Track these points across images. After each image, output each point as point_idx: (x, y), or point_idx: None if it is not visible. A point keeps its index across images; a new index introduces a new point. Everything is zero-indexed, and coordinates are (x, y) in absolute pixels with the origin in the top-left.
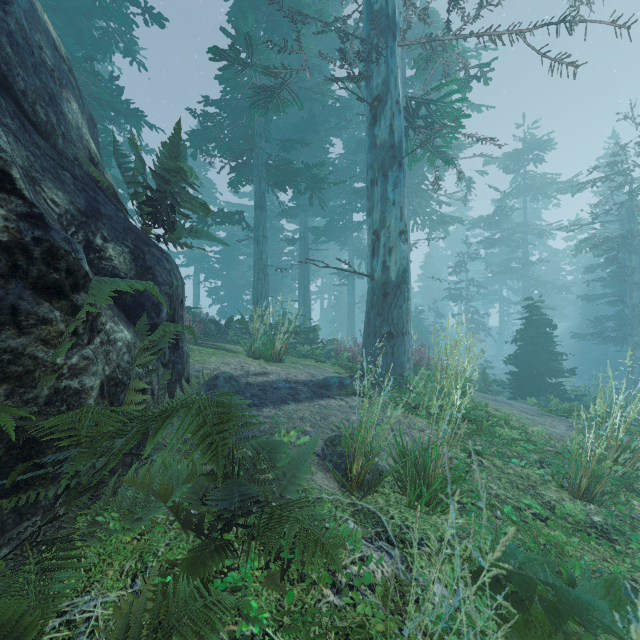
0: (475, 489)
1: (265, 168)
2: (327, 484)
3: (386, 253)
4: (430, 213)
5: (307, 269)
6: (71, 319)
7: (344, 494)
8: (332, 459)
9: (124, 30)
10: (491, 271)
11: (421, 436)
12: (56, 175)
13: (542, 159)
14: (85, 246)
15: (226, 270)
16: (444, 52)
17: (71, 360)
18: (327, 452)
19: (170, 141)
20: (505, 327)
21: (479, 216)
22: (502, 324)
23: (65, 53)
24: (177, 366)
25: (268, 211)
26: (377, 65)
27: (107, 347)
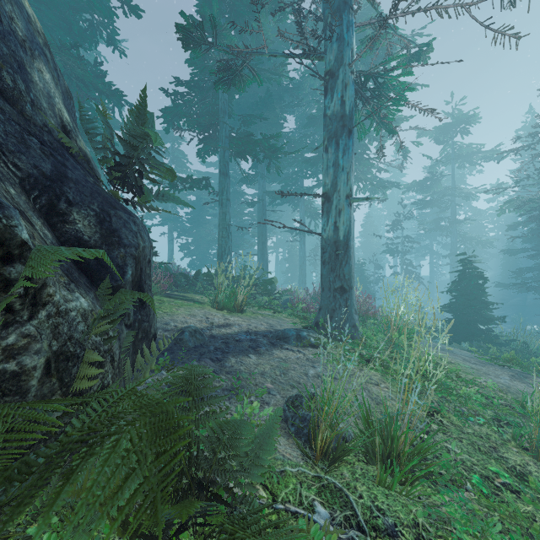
0: (439, 454)
1: (228, 140)
2: (290, 452)
3: (338, 214)
4: (371, 179)
5: (265, 227)
6: (2, 295)
7: (308, 465)
8: (294, 423)
9: (107, 22)
10: (423, 229)
11: (377, 391)
12: (21, 140)
13: (468, 131)
14: (48, 210)
15: (195, 228)
16: (388, 34)
17: (6, 340)
18: (289, 414)
19: (137, 108)
20: (435, 277)
21: (413, 181)
22: (432, 274)
23: (41, 29)
24: (143, 324)
25: (231, 178)
26: (330, 42)
27: (56, 319)
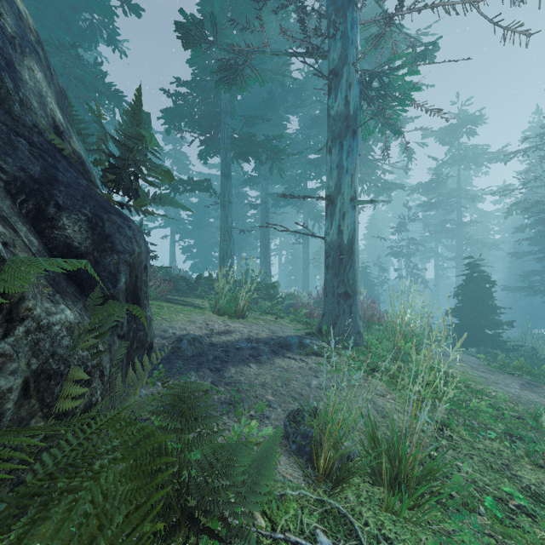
0: (449, 474)
1: (230, 141)
2: (291, 473)
3: (342, 217)
4: (375, 180)
5: (267, 230)
6: None
7: (310, 487)
8: (296, 440)
9: (107, 21)
10: (429, 231)
11: (383, 403)
12: (7, 141)
13: (474, 132)
14: (36, 215)
15: (198, 231)
16: (393, 32)
17: None
18: (290, 430)
19: (132, 108)
20: (440, 279)
21: (418, 183)
22: (437, 277)
23: (33, 26)
24: (139, 333)
25: (234, 180)
26: (334, 41)
27: (36, 335)
